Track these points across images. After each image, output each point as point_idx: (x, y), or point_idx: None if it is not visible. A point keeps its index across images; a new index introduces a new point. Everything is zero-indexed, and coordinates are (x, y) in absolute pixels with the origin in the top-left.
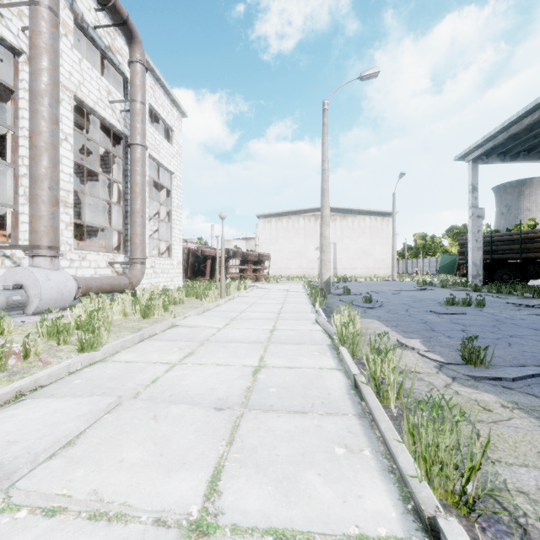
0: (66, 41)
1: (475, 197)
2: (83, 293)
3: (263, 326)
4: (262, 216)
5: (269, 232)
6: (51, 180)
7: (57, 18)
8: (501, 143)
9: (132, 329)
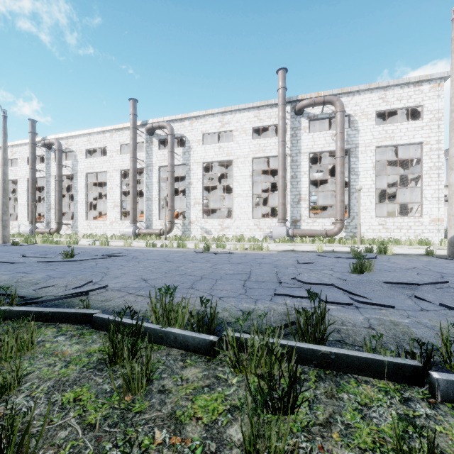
0: (305, 134)
1: None
2: (295, 235)
3: None
4: None
5: None
6: (280, 197)
7: (282, 142)
8: None
9: None
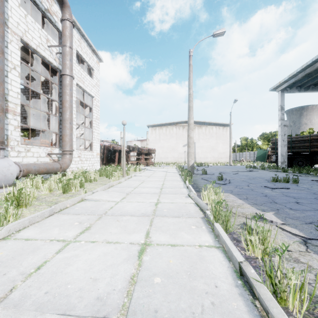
0: (14, 1)
1: (282, 114)
2: (24, 174)
3: (150, 200)
4: (151, 126)
5: (155, 136)
6: None
7: None
8: (299, 79)
9: (50, 203)
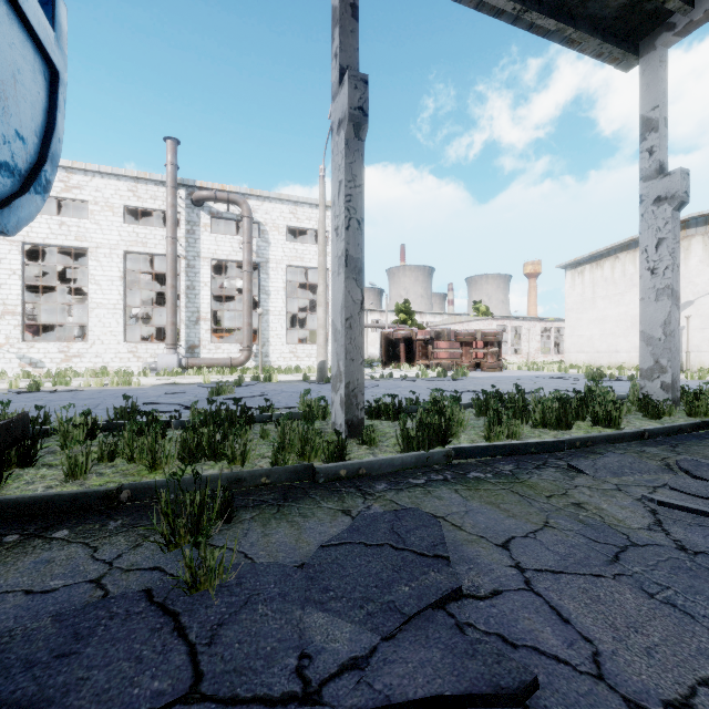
0: (206, 233)
1: (648, 150)
2: (190, 366)
3: None
4: (570, 266)
5: (580, 291)
6: (170, 314)
7: (173, 239)
8: None
9: None
